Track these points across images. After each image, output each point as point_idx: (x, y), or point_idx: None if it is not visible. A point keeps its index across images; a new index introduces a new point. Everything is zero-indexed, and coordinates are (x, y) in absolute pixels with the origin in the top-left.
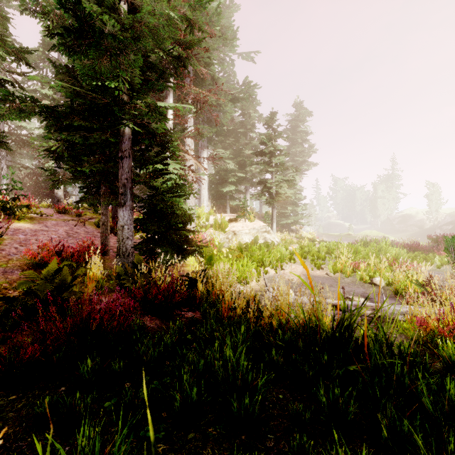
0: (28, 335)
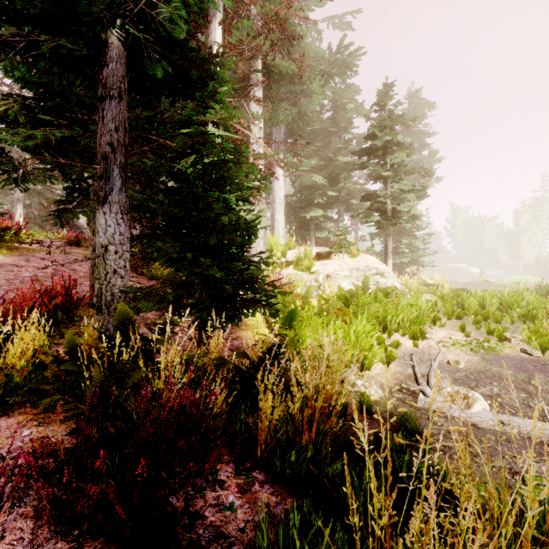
0: None
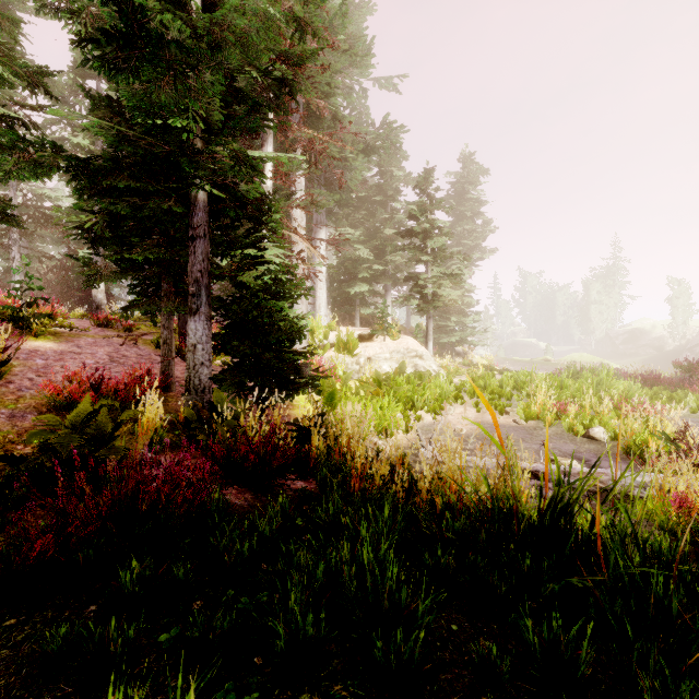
0: (42, 517)
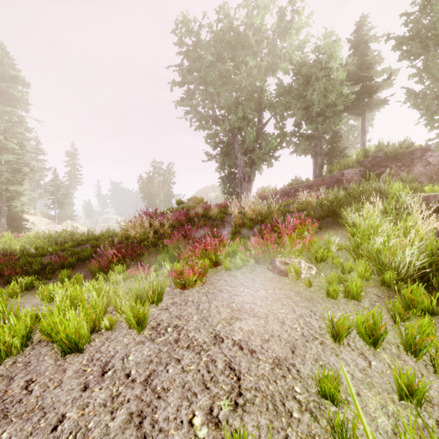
0: None
